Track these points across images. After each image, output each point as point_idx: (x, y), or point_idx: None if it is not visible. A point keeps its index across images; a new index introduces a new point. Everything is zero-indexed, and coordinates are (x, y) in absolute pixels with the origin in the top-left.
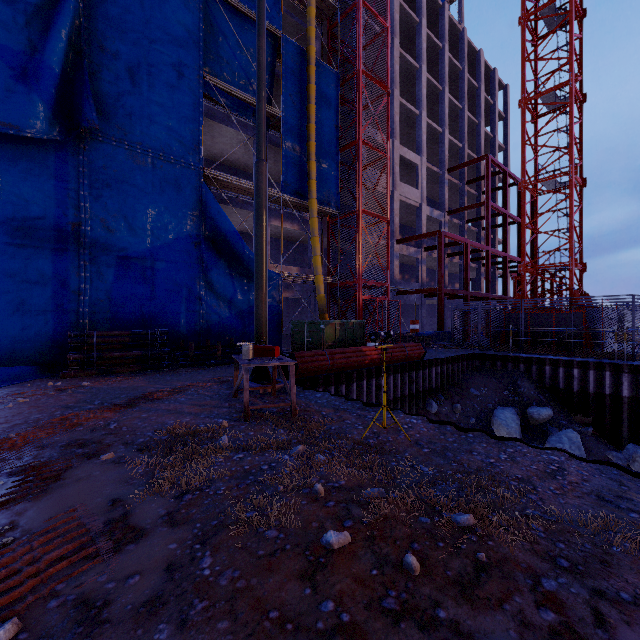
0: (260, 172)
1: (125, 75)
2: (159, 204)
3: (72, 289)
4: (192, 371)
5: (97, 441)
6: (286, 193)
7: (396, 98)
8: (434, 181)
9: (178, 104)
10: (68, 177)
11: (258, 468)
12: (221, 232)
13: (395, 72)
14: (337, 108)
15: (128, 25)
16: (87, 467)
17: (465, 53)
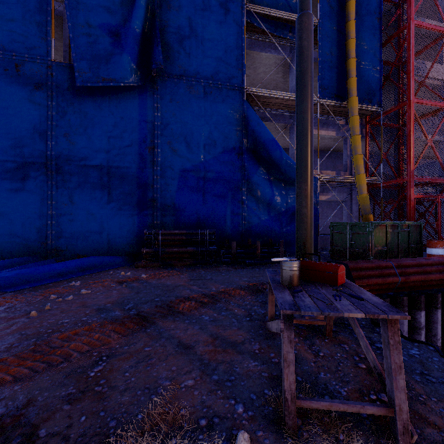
0: (303, 27)
1: (185, 24)
2: (210, 124)
3: (149, 198)
4: (232, 270)
5: (35, 422)
6: (323, 97)
7: None
8: None
9: (224, 36)
10: (147, 113)
11: None
12: (260, 142)
13: None
14: None
15: None
16: None
17: None
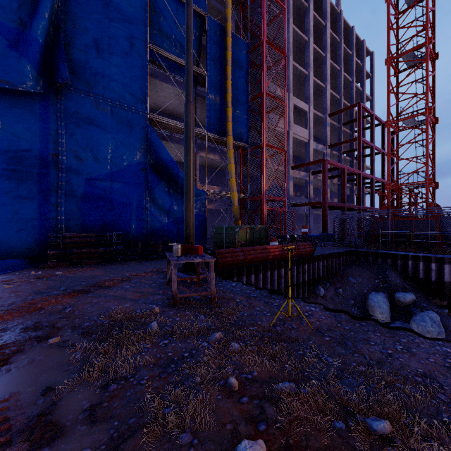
0: (188, 111)
1: (91, 45)
2: (116, 140)
3: (52, 202)
4: (139, 263)
5: (51, 324)
6: (210, 132)
7: (291, 62)
8: (318, 123)
9: (130, 66)
10: (49, 120)
11: (180, 355)
12: (162, 160)
13: (290, 43)
14: (247, 69)
15: (93, 8)
16: (34, 351)
17: (342, 29)
